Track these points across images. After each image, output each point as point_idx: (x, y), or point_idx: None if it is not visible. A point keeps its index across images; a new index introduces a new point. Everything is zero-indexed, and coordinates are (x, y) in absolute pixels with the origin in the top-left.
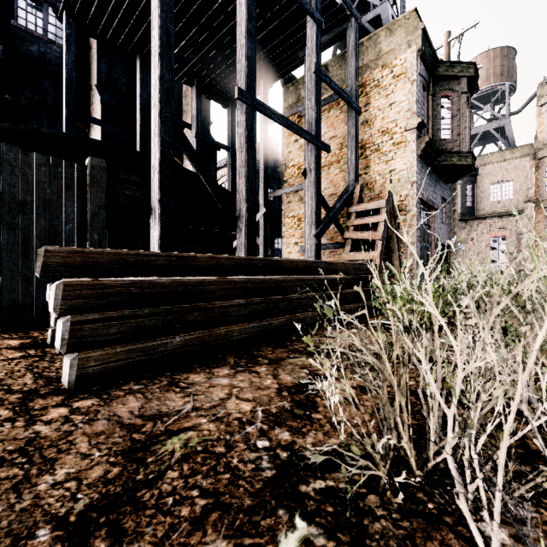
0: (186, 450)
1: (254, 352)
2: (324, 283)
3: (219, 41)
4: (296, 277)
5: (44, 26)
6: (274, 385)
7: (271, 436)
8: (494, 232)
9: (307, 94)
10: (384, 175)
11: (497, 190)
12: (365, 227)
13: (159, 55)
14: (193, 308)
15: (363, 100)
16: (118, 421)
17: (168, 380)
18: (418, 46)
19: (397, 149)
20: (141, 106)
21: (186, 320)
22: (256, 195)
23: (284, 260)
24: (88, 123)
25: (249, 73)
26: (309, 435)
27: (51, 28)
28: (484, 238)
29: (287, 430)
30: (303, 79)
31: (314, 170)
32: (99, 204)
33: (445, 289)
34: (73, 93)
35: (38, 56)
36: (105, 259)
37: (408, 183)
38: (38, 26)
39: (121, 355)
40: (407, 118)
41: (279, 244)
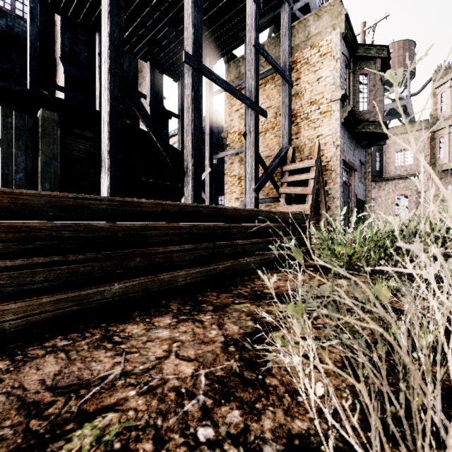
0: (97, 451)
1: (198, 298)
2: (265, 230)
3: (169, 20)
4: (239, 224)
5: (11, 3)
6: (220, 338)
7: (216, 418)
8: (398, 191)
9: (247, 65)
10: (312, 140)
11: (400, 156)
12: (297, 184)
13: (109, 12)
14: (135, 253)
15: (295, 75)
16: (19, 398)
17: (102, 333)
18: (341, 29)
19: (324, 117)
20: (100, 76)
21: (127, 265)
22: (203, 159)
23: (228, 208)
24: (53, 91)
25: (195, 39)
26: (266, 415)
27: (19, 5)
28: (390, 196)
29: (237, 406)
30: (243, 58)
31: (253, 132)
32: (51, 155)
33: (379, 235)
34: (36, 61)
35: (7, 29)
36: (39, 201)
37: (333, 146)
38: (7, 2)
39: (48, 306)
40: (332, 90)
41: (222, 201)
